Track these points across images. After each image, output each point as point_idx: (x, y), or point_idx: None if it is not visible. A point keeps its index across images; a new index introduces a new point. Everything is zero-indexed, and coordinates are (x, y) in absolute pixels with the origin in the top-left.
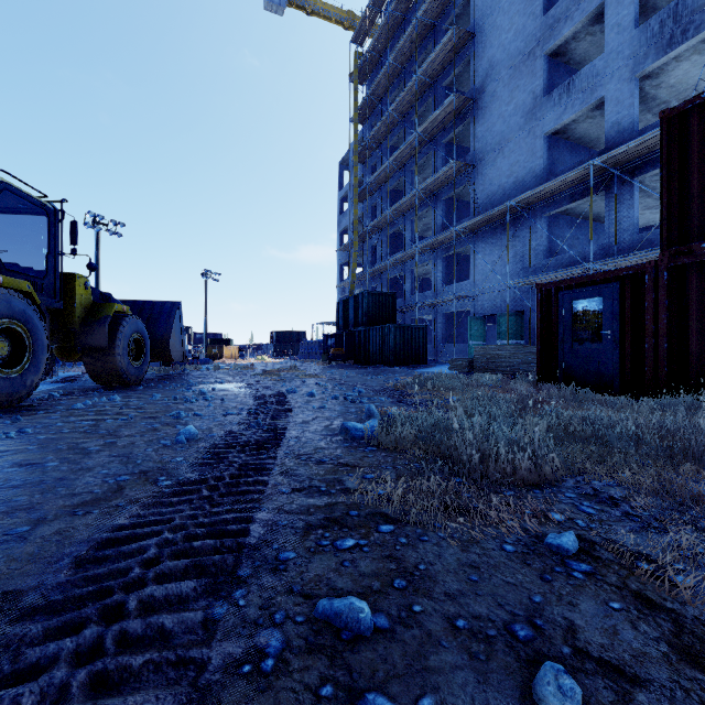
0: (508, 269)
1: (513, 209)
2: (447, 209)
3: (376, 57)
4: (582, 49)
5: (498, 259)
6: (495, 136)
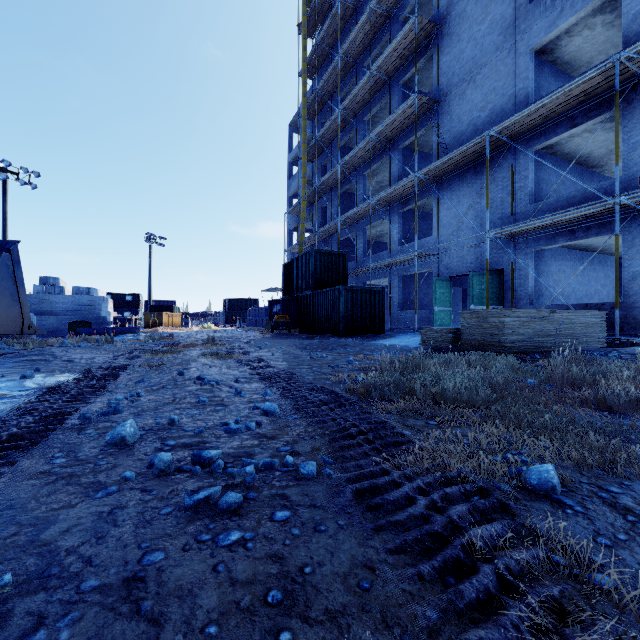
0: (487, 215)
1: (491, 145)
2: (404, 160)
3: (326, 4)
4: None
5: (469, 208)
6: (464, 63)
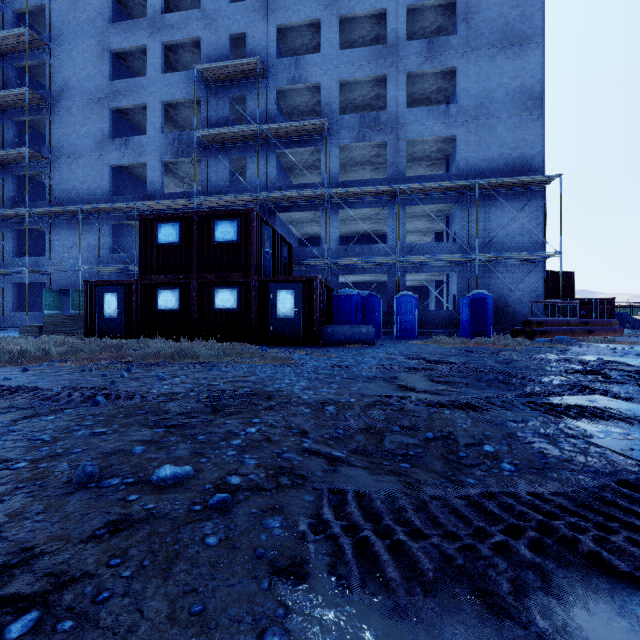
0: (80, 257)
1: (86, 211)
2: (20, 184)
3: None
4: (138, 118)
5: (73, 245)
6: (71, 144)
